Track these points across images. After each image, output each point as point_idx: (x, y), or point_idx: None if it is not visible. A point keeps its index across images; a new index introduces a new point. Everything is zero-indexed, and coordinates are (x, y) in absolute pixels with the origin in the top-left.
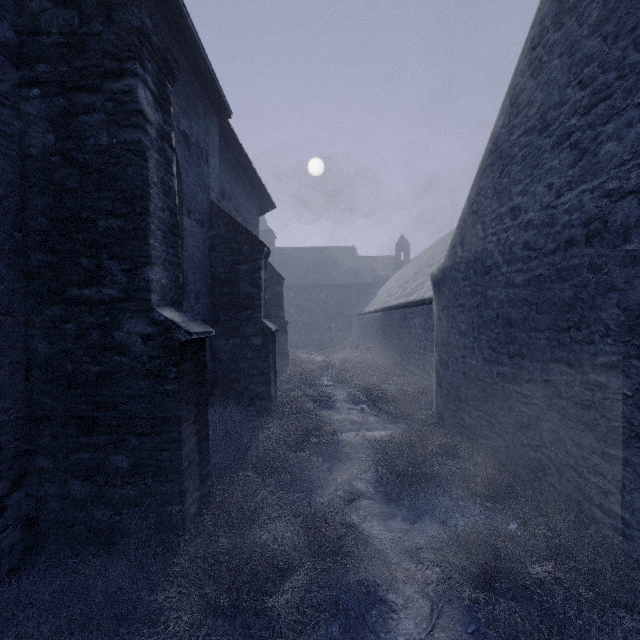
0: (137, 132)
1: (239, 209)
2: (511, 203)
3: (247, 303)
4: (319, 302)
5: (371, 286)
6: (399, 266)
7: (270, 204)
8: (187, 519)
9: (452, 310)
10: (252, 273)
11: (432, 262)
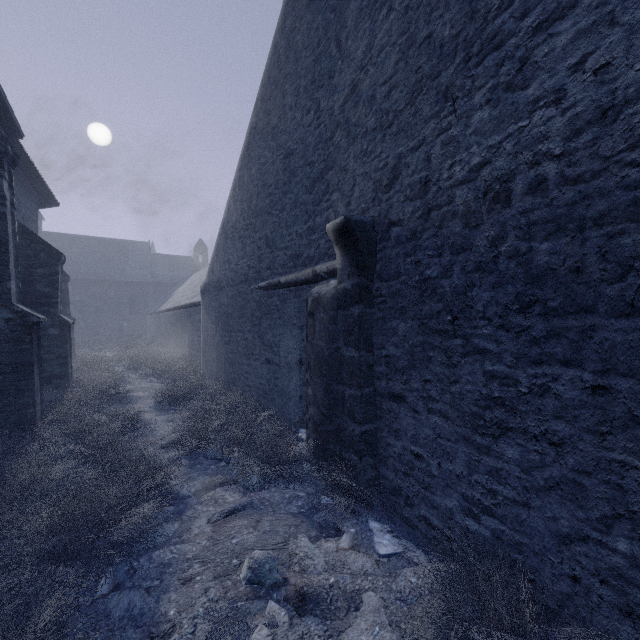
0: (3, 208)
1: (19, 208)
2: (228, 257)
3: (44, 300)
4: (107, 299)
5: (169, 285)
6: (198, 268)
7: (53, 201)
8: (37, 417)
9: (209, 309)
10: (49, 276)
11: None
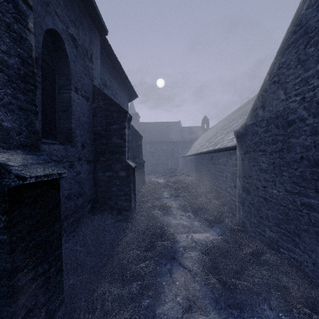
0: None
1: (116, 96)
2: None
3: (116, 149)
4: (162, 150)
5: (189, 142)
6: (204, 131)
7: (134, 95)
8: None
9: (253, 154)
10: (119, 130)
11: (226, 127)
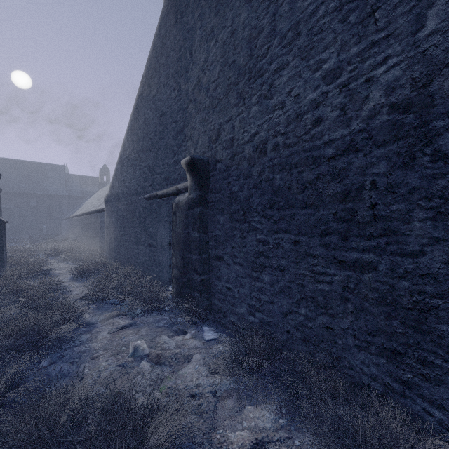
0: None
1: None
2: (124, 178)
3: None
4: (29, 207)
5: (80, 197)
6: (103, 185)
7: None
8: None
9: (110, 213)
10: None
11: None
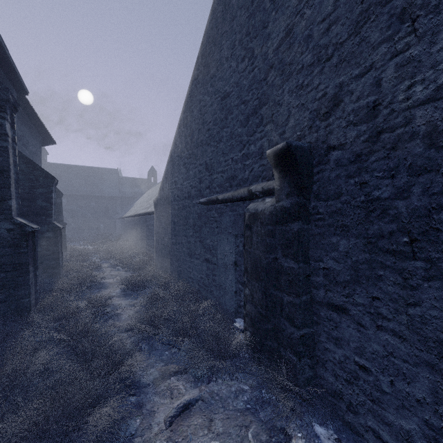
0: (5, 143)
1: (27, 145)
2: (175, 179)
3: (42, 212)
4: (89, 208)
5: (131, 198)
6: (150, 186)
7: (51, 141)
8: (32, 304)
9: (160, 218)
10: (46, 194)
11: None
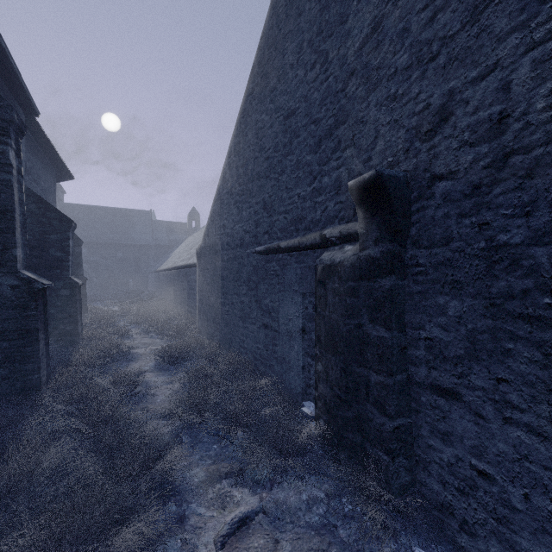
0: (8, 175)
1: (38, 181)
2: (223, 222)
3: (56, 264)
4: (116, 259)
5: (167, 247)
6: (191, 232)
7: (68, 175)
8: (42, 382)
9: (204, 271)
10: (61, 242)
11: None
